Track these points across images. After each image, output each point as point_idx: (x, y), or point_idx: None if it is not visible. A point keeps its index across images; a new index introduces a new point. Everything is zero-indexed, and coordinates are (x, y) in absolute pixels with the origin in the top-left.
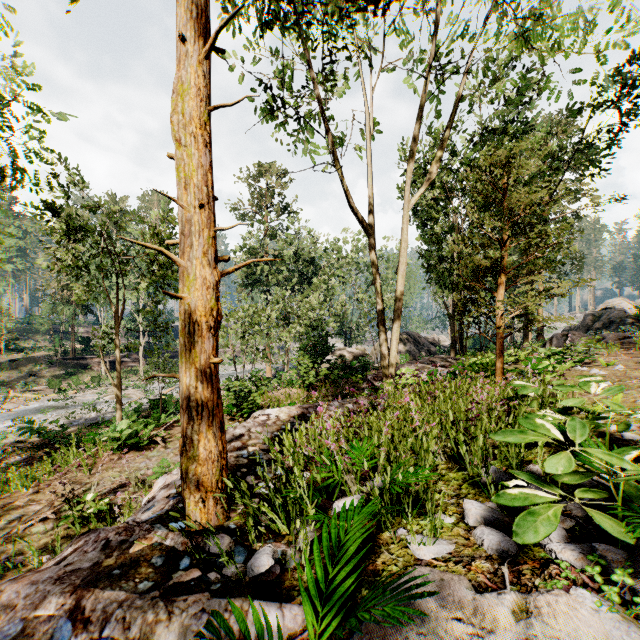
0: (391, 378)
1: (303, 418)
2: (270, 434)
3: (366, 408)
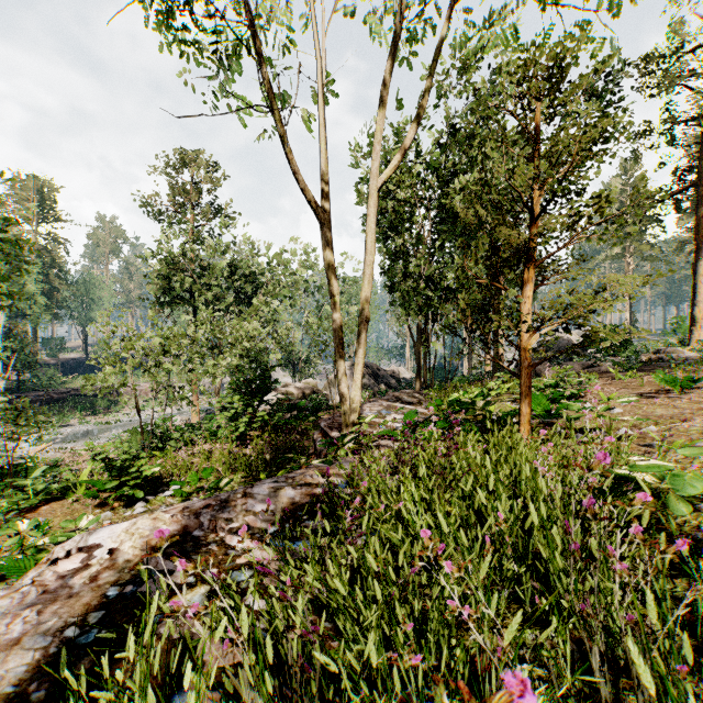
0: (353, 426)
1: (180, 547)
2: (45, 644)
3: (318, 495)
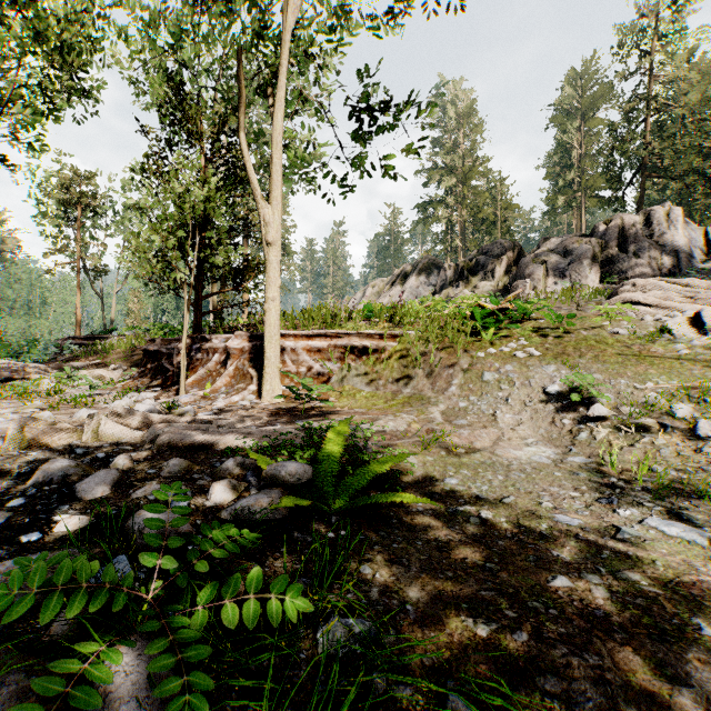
0: None
1: None
2: None
3: None
